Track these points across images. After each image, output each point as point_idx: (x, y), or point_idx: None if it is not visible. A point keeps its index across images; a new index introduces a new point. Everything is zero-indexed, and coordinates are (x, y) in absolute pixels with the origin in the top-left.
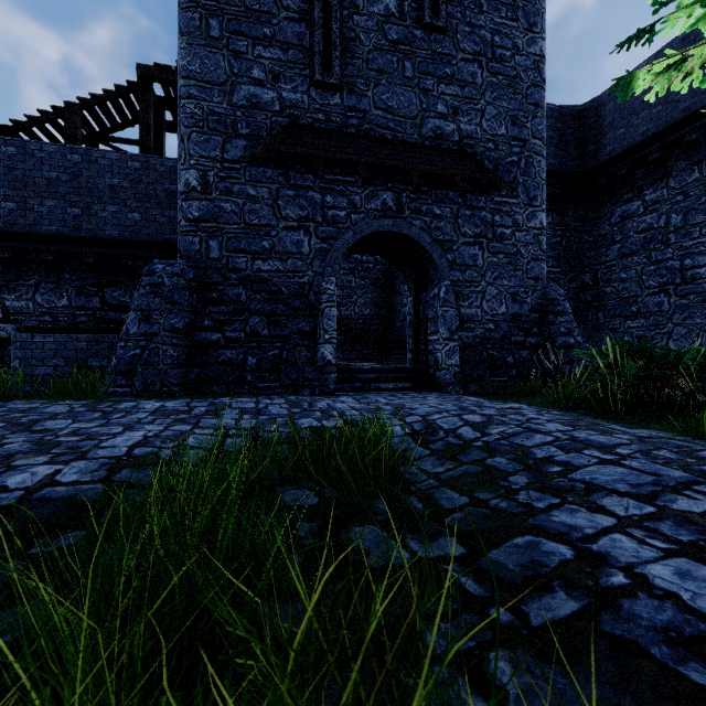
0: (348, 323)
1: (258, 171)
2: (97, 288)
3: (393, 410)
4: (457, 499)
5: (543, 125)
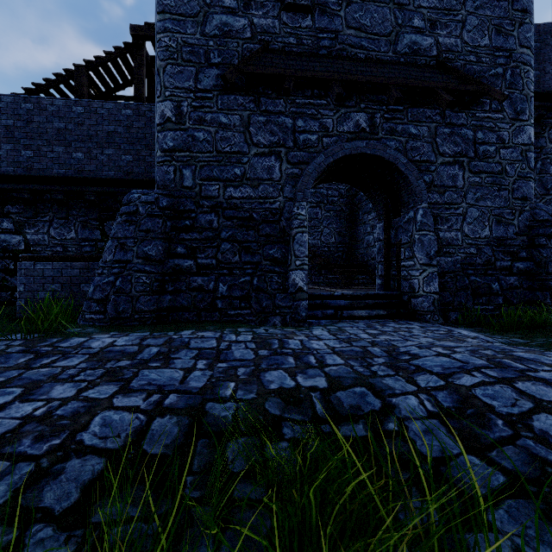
0: (315, 251)
1: (230, 99)
2: (98, 222)
3: (386, 357)
4: None
5: (531, 32)
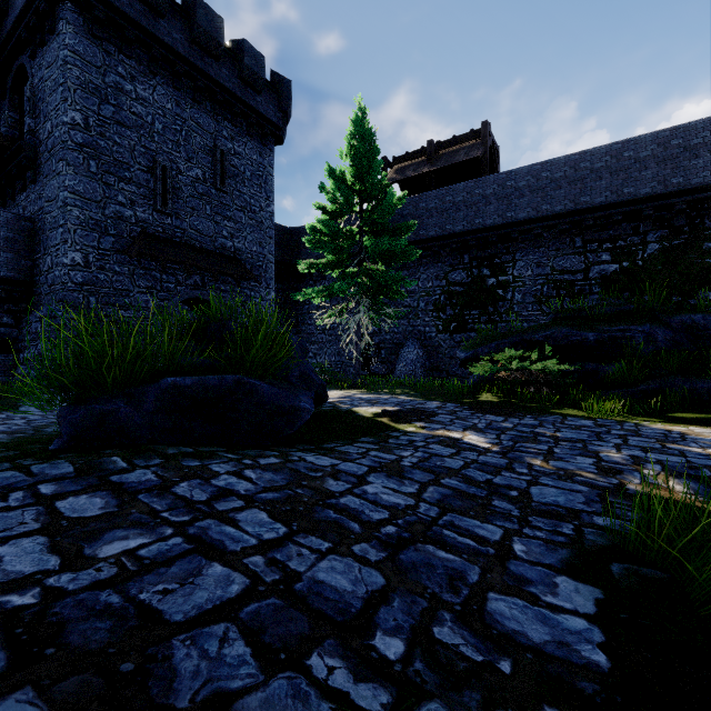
0: None
1: (122, 257)
2: None
3: None
4: None
5: (274, 248)
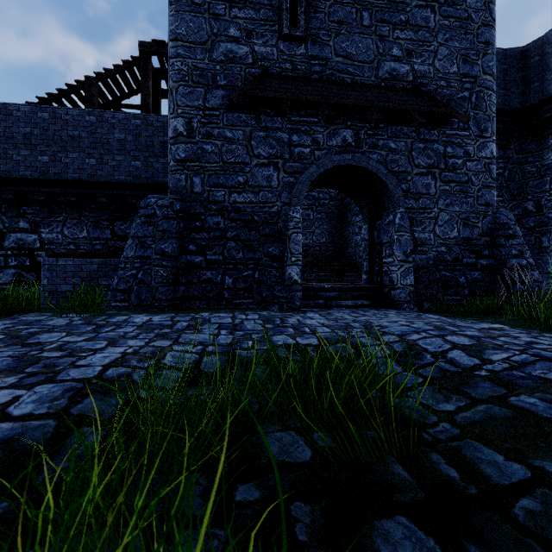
0: (307, 250)
1: (234, 116)
2: (109, 222)
3: (363, 328)
4: (505, 465)
5: (493, 61)
